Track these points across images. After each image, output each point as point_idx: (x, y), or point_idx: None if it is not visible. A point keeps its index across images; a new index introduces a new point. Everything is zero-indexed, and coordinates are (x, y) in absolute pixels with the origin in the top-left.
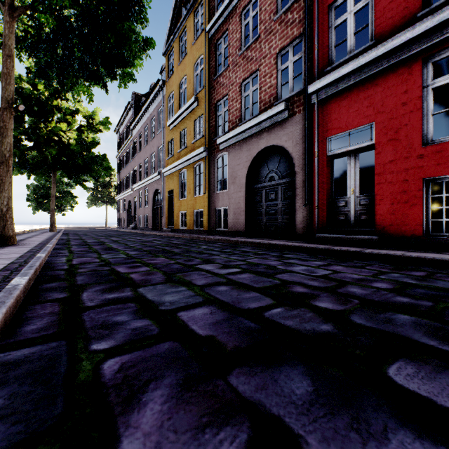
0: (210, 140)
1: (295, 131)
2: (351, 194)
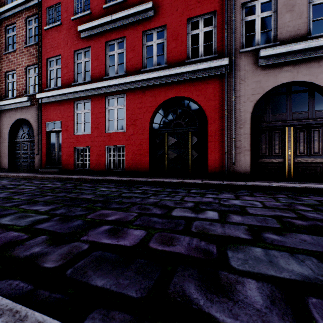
0: None
1: (35, 114)
2: (56, 150)
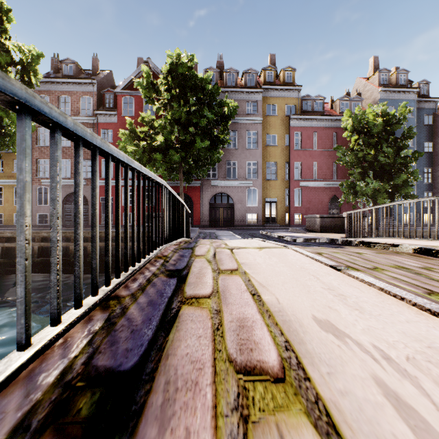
0: (32, 176)
1: (89, 191)
2: None
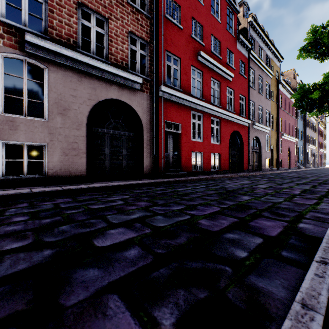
0: None
1: (144, 103)
2: (170, 152)
